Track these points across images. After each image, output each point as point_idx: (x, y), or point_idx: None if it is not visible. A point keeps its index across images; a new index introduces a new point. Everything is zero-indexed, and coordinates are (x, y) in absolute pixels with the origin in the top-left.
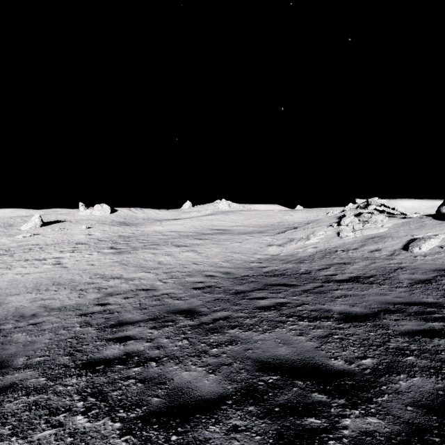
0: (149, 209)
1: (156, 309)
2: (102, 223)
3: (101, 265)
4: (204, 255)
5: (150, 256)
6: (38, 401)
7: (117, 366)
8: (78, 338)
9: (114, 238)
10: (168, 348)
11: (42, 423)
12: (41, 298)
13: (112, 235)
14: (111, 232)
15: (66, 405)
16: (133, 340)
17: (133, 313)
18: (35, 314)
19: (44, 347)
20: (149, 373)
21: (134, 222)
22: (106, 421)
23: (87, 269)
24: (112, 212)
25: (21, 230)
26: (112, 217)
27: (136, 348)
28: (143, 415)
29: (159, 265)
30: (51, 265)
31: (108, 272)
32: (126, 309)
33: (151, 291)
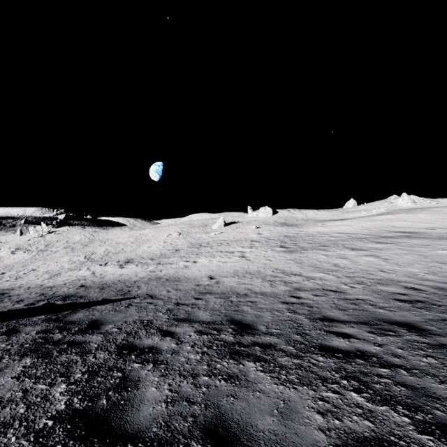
0: (307, 210)
1: (359, 313)
2: (267, 224)
3: (277, 261)
4: (391, 262)
5: (322, 258)
6: (302, 365)
7: (357, 359)
8: (296, 322)
9: (281, 238)
10: (411, 360)
11: (319, 384)
12: (243, 282)
13: (278, 235)
14: (276, 232)
15: (330, 377)
16: (355, 339)
17: (334, 312)
18: (246, 294)
19: (272, 322)
20: (406, 380)
21: (294, 222)
22: (388, 410)
23: (267, 263)
24: (274, 214)
25: (212, 229)
26: (274, 219)
27: (366, 348)
28: (434, 423)
29: (336, 268)
30: (239, 257)
31: (287, 269)
32: (323, 306)
33: (340, 293)
